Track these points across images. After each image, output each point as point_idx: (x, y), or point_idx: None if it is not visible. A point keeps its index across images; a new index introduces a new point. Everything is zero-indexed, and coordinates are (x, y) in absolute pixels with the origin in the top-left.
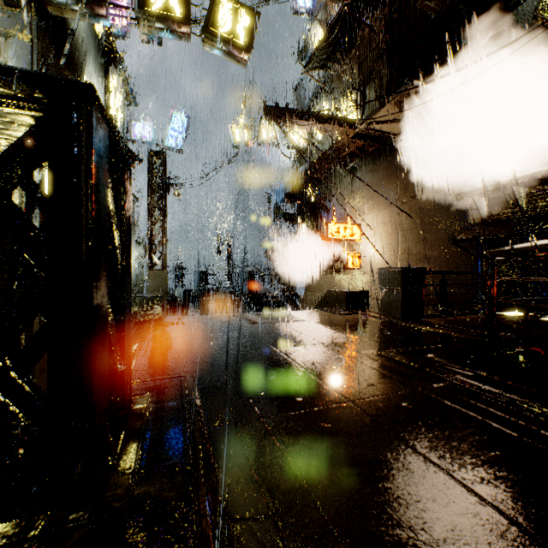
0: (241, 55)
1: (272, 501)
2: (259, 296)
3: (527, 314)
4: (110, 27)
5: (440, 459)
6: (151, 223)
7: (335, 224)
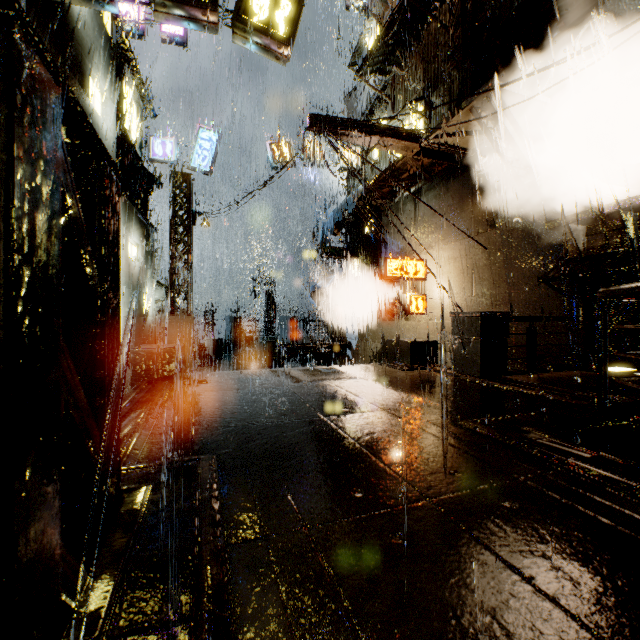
0: (281, 49)
1: None
2: (304, 347)
3: (634, 370)
4: (122, 21)
5: (579, 606)
6: (173, 258)
7: (395, 260)
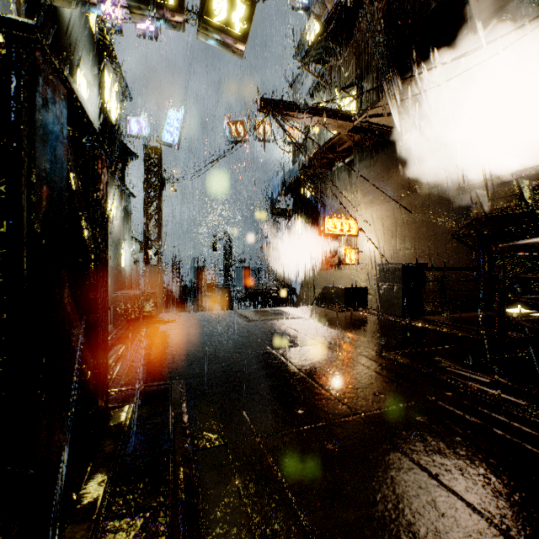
0: (237, 45)
1: None
2: (256, 292)
3: (530, 311)
4: (104, 20)
5: (473, 496)
6: (146, 218)
7: (332, 219)
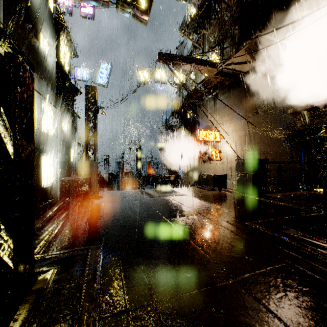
0: (143, 16)
1: None
2: (155, 177)
3: None
4: (59, 5)
5: None
6: (87, 131)
7: (204, 131)
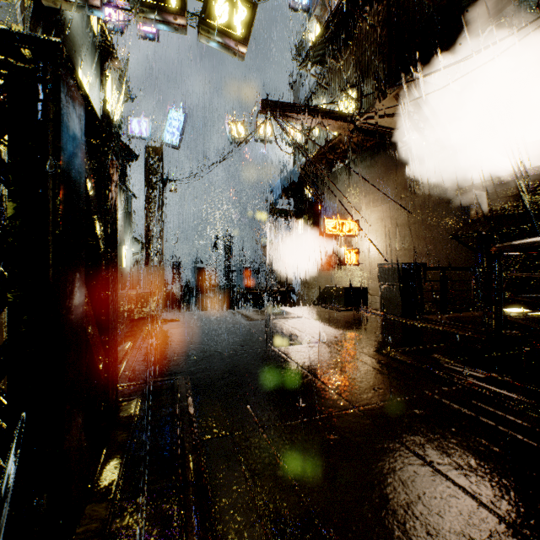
0: (238, 47)
1: (274, 537)
2: (256, 292)
3: (528, 311)
4: (106, 22)
5: (464, 480)
6: (147, 218)
7: (332, 220)
